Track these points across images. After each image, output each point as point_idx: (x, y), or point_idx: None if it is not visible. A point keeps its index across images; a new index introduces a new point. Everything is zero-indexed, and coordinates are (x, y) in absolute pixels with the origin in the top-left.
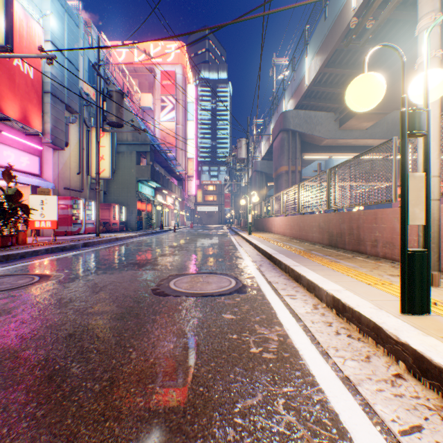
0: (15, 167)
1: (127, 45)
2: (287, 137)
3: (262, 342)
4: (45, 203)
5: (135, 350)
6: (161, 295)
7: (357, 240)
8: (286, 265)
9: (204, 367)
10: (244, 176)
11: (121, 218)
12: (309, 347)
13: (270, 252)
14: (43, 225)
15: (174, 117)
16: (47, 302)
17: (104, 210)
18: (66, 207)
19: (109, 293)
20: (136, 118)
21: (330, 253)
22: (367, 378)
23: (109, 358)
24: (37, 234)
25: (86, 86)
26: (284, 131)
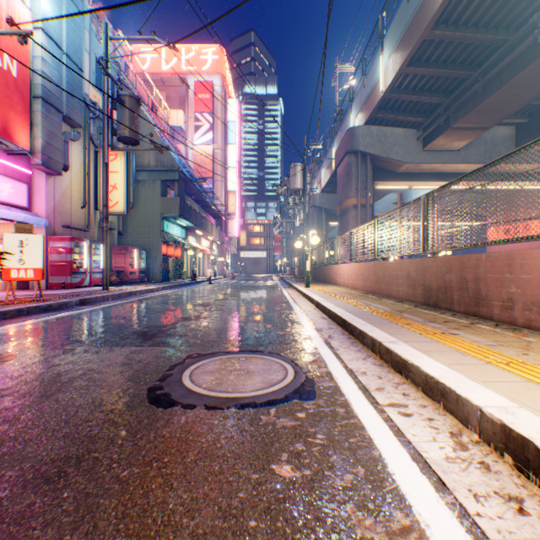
0: None
1: (128, 4)
2: (355, 161)
3: None
4: (25, 245)
5: None
6: (161, 403)
7: (475, 298)
8: (374, 340)
9: None
10: (299, 213)
11: (141, 265)
12: None
13: (343, 315)
14: (23, 276)
15: (211, 139)
16: None
17: (118, 255)
18: (64, 251)
19: (68, 400)
20: (162, 137)
21: (433, 317)
22: None
23: None
24: (25, 286)
25: (94, 93)
26: (352, 153)
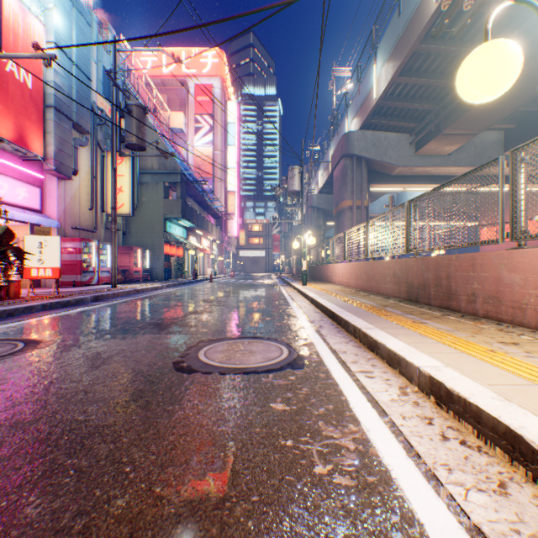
0: (9, 201)
1: (146, 37)
2: (351, 164)
3: (332, 453)
4: (44, 246)
5: (134, 470)
6: (185, 371)
7: (447, 293)
8: (355, 327)
9: (241, 506)
10: (297, 213)
11: (145, 265)
12: (405, 464)
13: (333, 309)
14: (42, 274)
15: (210, 141)
16: (23, 382)
17: (123, 254)
18: (75, 251)
19: (114, 369)
20: (164, 141)
21: (411, 311)
22: (512, 532)
23: (90, 487)
24: (38, 285)
25: (101, 101)
26: (347, 156)
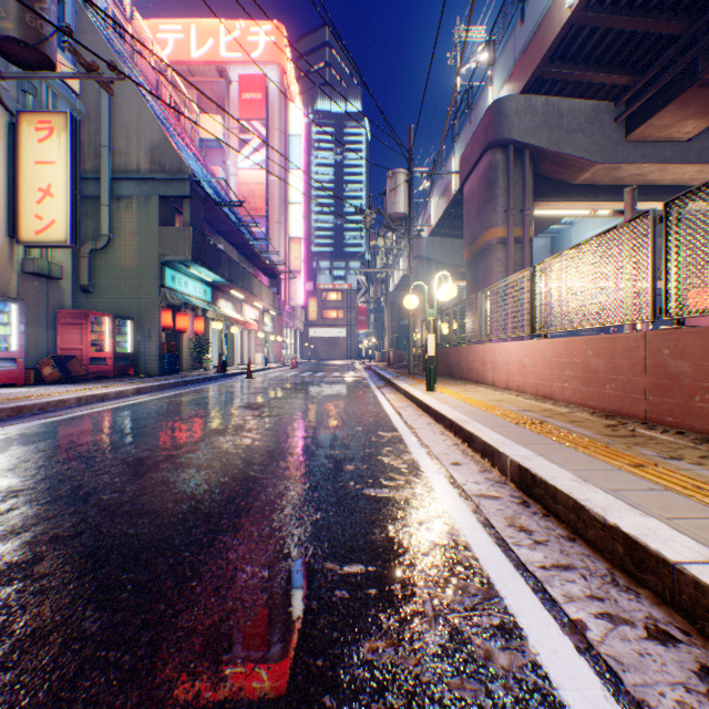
0: None
1: None
2: (503, 161)
3: None
4: None
5: None
6: None
7: None
8: None
9: None
10: (393, 273)
11: (123, 347)
12: None
13: None
14: None
15: (263, 160)
16: None
17: (68, 326)
18: None
19: None
20: (169, 131)
21: None
22: None
23: None
24: None
25: None
26: (497, 146)
